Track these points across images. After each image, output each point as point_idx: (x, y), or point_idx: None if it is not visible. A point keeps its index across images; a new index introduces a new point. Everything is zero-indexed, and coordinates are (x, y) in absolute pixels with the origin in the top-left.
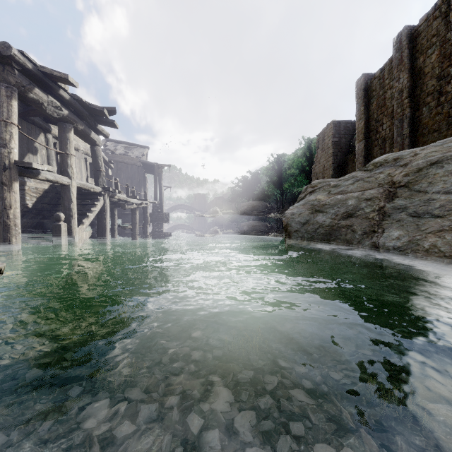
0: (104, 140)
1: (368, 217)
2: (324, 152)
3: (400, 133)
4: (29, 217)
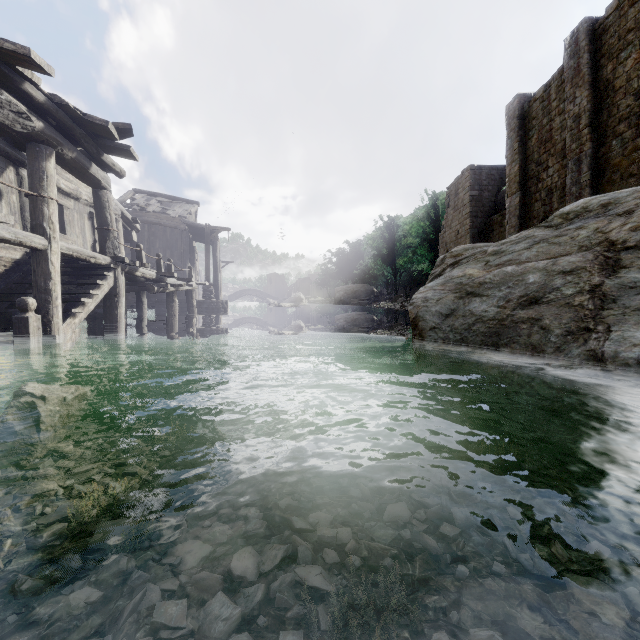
0: (131, 192)
1: (571, 303)
2: (458, 212)
3: (575, 179)
4: None
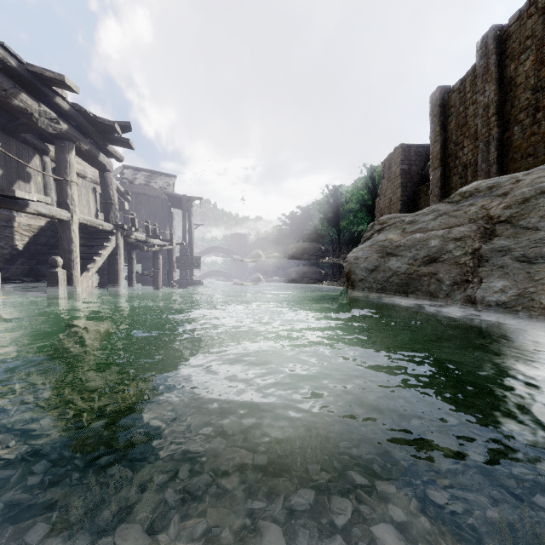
0: (120, 167)
1: (458, 262)
2: (390, 183)
3: (485, 158)
4: (18, 261)
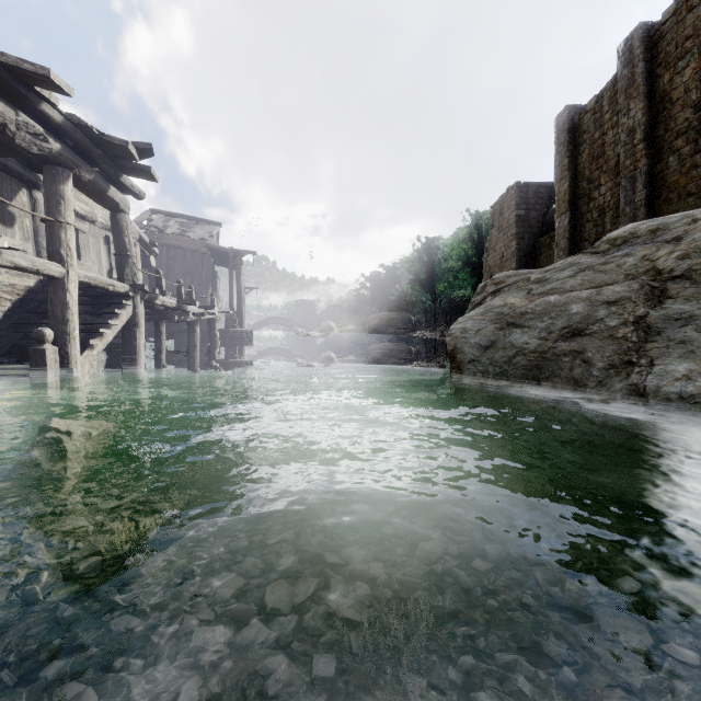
0: (147, 212)
1: (614, 335)
2: (502, 234)
3: (629, 199)
4: None
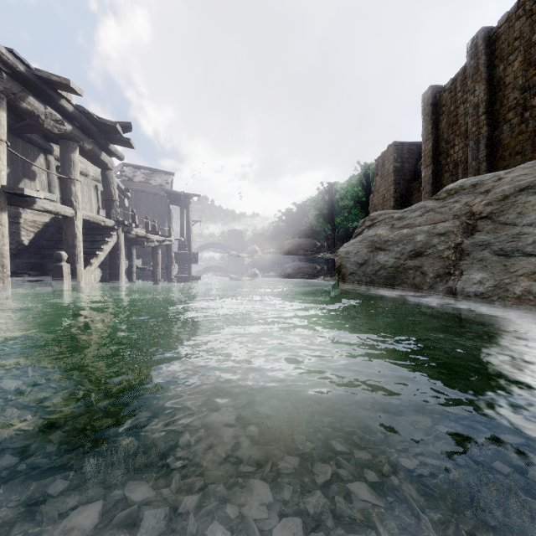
0: (120, 165)
1: (441, 256)
2: (384, 180)
3: (475, 156)
4: (24, 256)
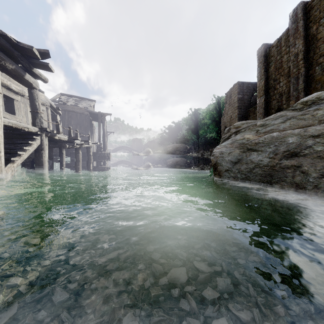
0: (59, 94)
1: (321, 156)
2: (231, 106)
3: (295, 88)
4: None
